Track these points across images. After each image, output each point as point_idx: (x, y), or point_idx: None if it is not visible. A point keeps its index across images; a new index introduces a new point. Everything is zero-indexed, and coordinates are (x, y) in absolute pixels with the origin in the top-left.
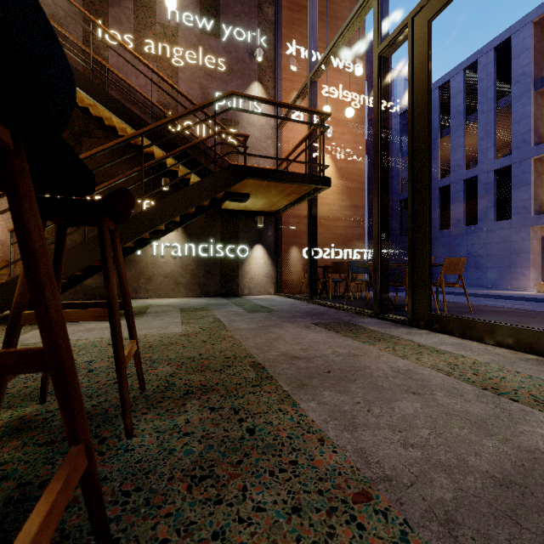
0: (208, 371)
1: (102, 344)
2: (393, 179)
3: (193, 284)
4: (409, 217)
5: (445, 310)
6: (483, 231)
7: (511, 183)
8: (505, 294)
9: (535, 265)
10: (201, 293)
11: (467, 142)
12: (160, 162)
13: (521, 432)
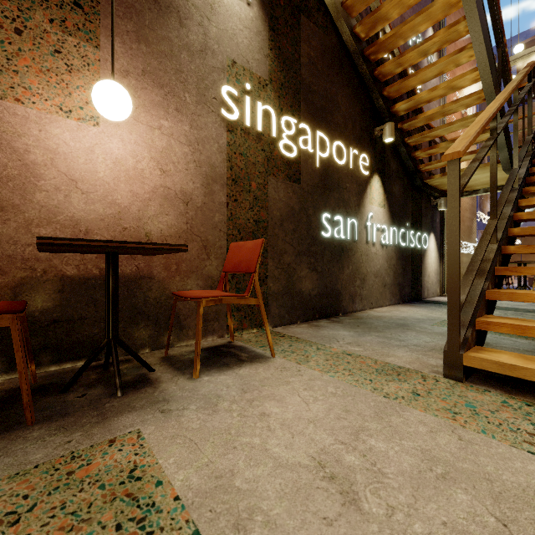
0: None
1: None
2: None
3: (394, 285)
4: None
5: None
6: None
7: None
8: None
9: None
10: (399, 298)
11: None
12: (384, 96)
13: None
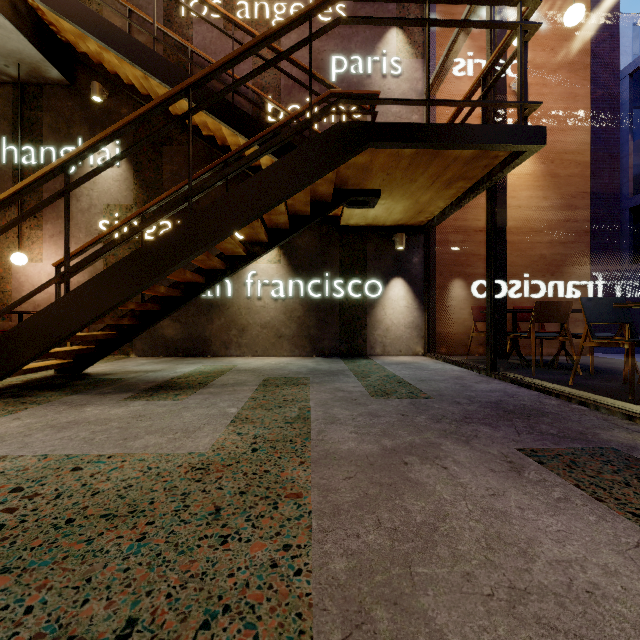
0: None
1: (2, 487)
2: None
3: (300, 337)
4: None
5: None
6: None
7: None
8: None
9: None
10: (311, 351)
11: None
12: (255, 167)
13: None
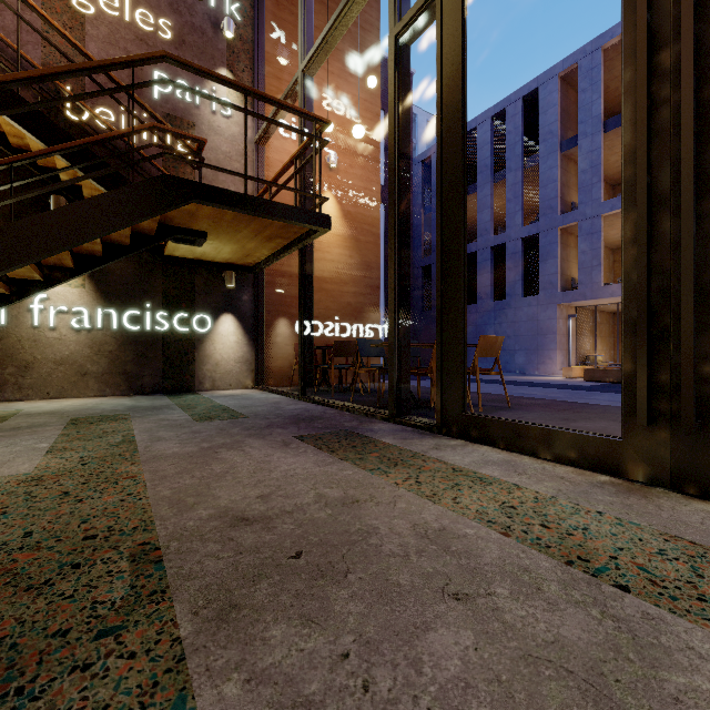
0: (5, 594)
1: None
2: (414, 240)
3: (113, 374)
4: (437, 274)
5: (480, 406)
6: (511, 308)
7: (538, 254)
8: (534, 380)
9: (561, 347)
10: (128, 389)
11: (495, 203)
12: (46, 168)
13: (676, 698)
